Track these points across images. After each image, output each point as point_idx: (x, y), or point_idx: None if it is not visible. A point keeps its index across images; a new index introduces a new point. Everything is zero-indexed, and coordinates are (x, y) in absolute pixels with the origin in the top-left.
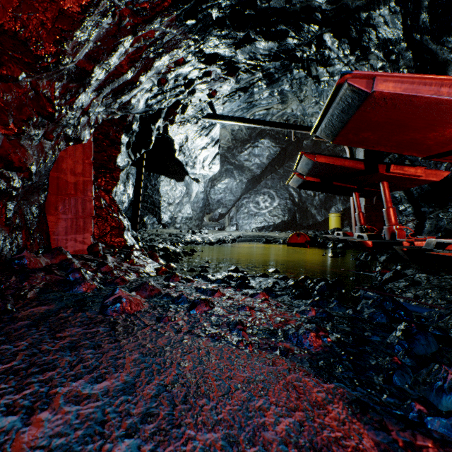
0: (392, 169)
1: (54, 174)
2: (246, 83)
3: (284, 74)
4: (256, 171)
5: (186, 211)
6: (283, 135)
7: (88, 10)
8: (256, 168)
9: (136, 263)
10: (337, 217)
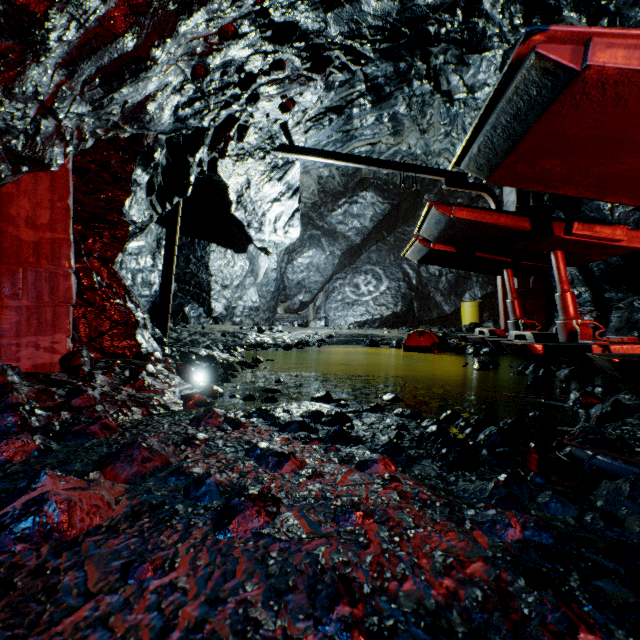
0: (575, 229)
1: None
2: (340, 100)
3: (400, 87)
4: (354, 239)
5: (249, 298)
6: (395, 186)
7: None
8: (355, 234)
9: (149, 386)
10: (473, 308)
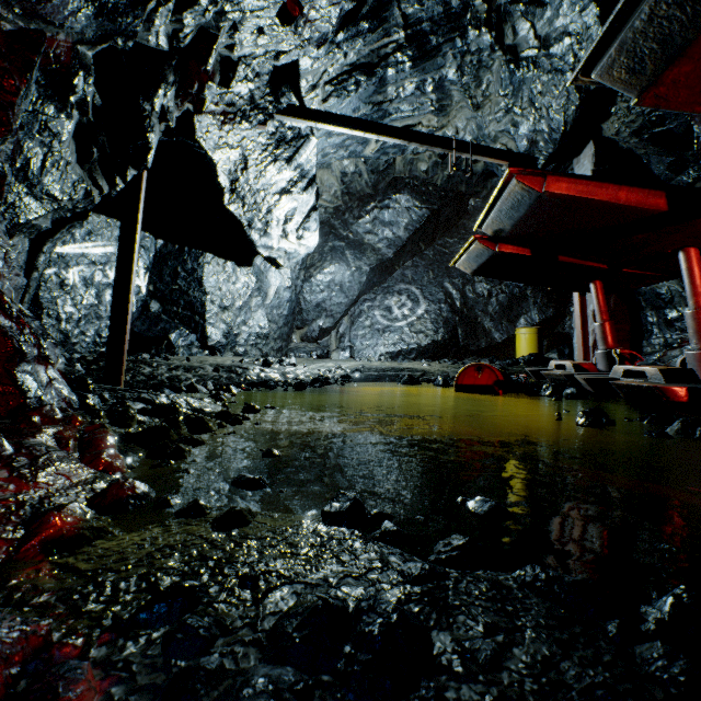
0: None
1: None
2: (371, 54)
3: (450, 38)
4: (385, 252)
5: (256, 323)
6: (435, 187)
7: None
8: (386, 246)
9: None
10: (531, 335)
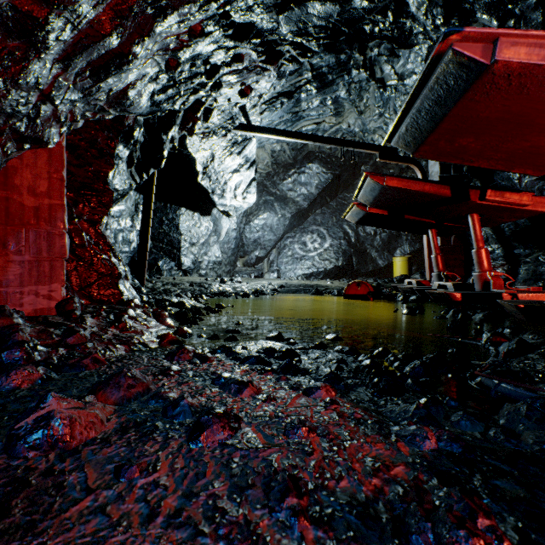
0: (488, 195)
1: (1, 193)
2: (290, 86)
3: (341, 75)
4: (302, 203)
5: (213, 253)
6: (336, 158)
7: None
8: (303, 200)
9: (130, 327)
10: (403, 262)
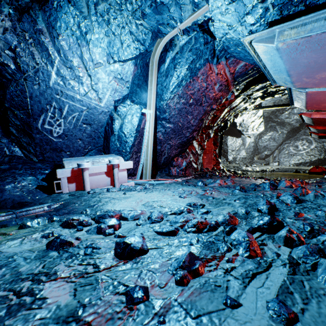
0: None
1: None
2: None
3: None
4: (294, 124)
5: (242, 154)
6: None
7: (221, 115)
8: (295, 122)
9: (226, 173)
10: None
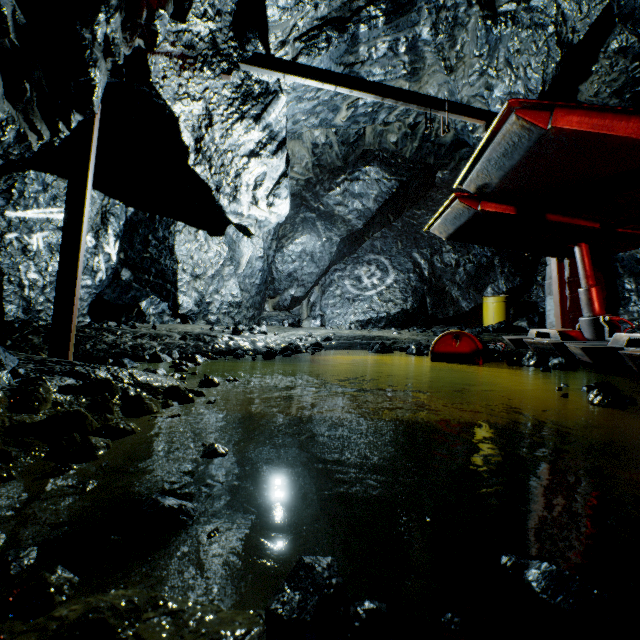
0: None
1: None
2: (342, 7)
3: None
4: (355, 223)
5: (229, 291)
6: (403, 159)
7: None
8: (356, 218)
9: None
10: (499, 304)
